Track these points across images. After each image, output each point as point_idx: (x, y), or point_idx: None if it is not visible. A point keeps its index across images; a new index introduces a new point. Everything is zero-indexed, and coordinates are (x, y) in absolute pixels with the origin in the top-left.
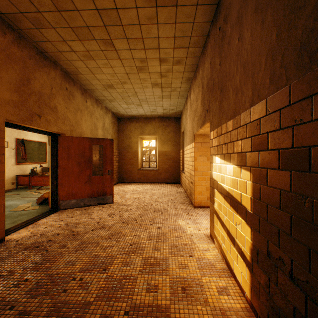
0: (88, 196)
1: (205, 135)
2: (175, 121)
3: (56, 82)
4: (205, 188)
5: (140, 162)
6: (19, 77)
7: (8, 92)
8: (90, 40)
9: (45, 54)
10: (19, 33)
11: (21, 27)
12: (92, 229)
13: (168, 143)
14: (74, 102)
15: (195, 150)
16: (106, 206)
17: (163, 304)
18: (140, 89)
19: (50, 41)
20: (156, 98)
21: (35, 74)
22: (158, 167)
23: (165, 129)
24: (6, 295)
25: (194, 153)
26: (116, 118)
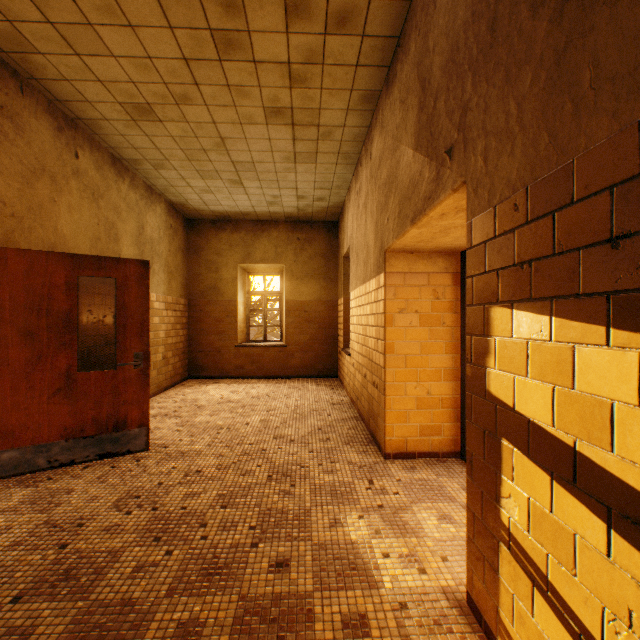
0: (64, 435)
1: (416, 253)
2: (325, 232)
3: None
4: (416, 402)
5: (242, 327)
6: None
7: None
8: None
9: None
10: None
11: None
12: (18, 595)
13: (310, 283)
14: (21, 145)
15: (386, 294)
16: (124, 464)
17: None
18: (233, 126)
19: None
20: (280, 162)
21: None
22: (286, 339)
23: (302, 250)
24: None
25: (383, 303)
26: (181, 218)
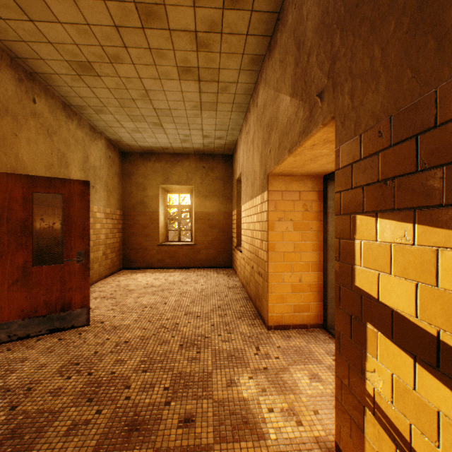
0: (21, 315)
1: (291, 176)
2: (223, 162)
3: None
4: (291, 287)
5: (163, 231)
6: None
7: None
8: None
9: None
10: None
11: None
12: None
13: (212, 199)
14: None
15: (269, 207)
16: (69, 336)
17: None
18: (154, 81)
19: None
20: (190, 109)
21: None
22: (195, 240)
23: (206, 175)
24: None
25: (267, 213)
26: (117, 151)
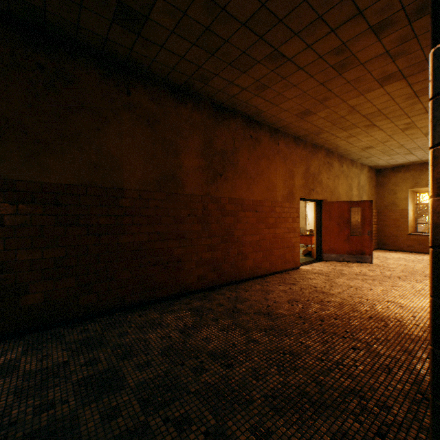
0: (346, 253)
1: None
2: None
3: (321, 161)
4: None
5: (411, 224)
6: (304, 169)
7: (300, 180)
8: (353, 129)
9: (315, 144)
10: (304, 141)
11: (307, 138)
12: (355, 274)
13: None
14: (332, 171)
15: None
16: (364, 265)
17: (413, 306)
18: (407, 141)
19: (322, 138)
20: None
21: (310, 162)
22: None
23: None
24: (318, 283)
25: None
26: (373, 171)
